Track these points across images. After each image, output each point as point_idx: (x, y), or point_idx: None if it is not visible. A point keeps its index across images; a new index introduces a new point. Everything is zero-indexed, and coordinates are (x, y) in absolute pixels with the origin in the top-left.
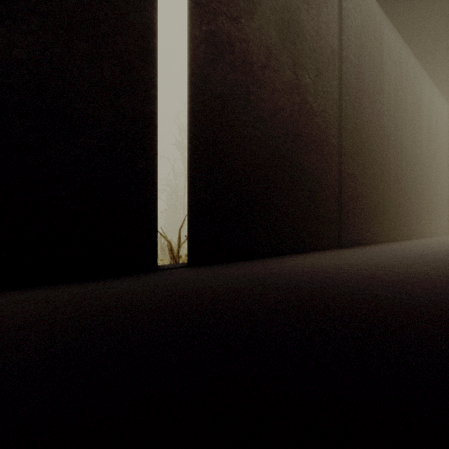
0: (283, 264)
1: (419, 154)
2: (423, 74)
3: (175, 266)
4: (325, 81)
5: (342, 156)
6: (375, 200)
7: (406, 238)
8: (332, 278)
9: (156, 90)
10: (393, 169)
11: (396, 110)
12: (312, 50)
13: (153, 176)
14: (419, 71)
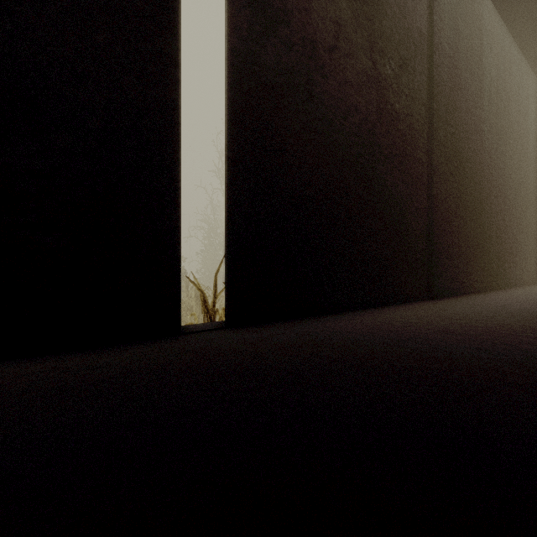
0: (363, 325)
1: (525, 178)
2: (530, 75)
3: (206, 328)
4: (412, 74)
5: (433, 177)
6: (474, 236)
7: (510, 285)
8: (448, 350)
9: (179, 70)
10: (495, 196)
11: (499, 119)
12: (395, 31)
13: (174, 196)
14: (525, 70)
